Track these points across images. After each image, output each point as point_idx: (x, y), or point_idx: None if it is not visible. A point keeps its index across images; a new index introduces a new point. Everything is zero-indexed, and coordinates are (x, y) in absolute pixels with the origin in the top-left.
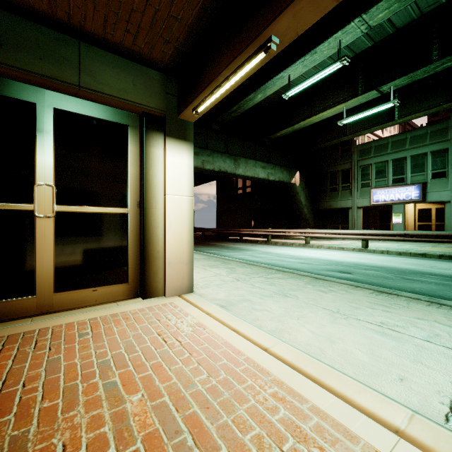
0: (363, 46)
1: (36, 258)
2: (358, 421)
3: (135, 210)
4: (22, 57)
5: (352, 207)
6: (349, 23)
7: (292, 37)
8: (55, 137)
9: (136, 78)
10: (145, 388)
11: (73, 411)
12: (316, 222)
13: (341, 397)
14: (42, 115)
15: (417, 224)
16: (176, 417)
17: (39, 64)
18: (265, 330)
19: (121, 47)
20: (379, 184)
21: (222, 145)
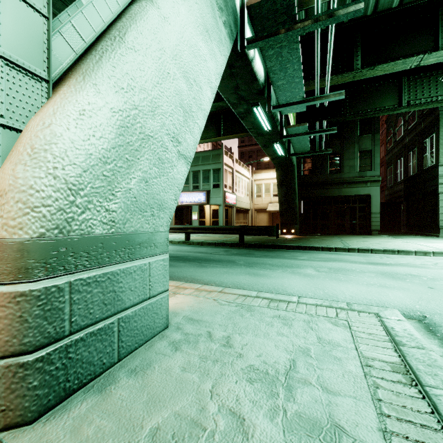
0: None
1: None
2: None
3: None
4: None
5: None
6: None
7: None
8: None
9: None
10: None
11: None
12: None
13: None
14: None
15: (212, 220)
16: None
17: None
18: None
19: None
20: (185, 189)
21: None
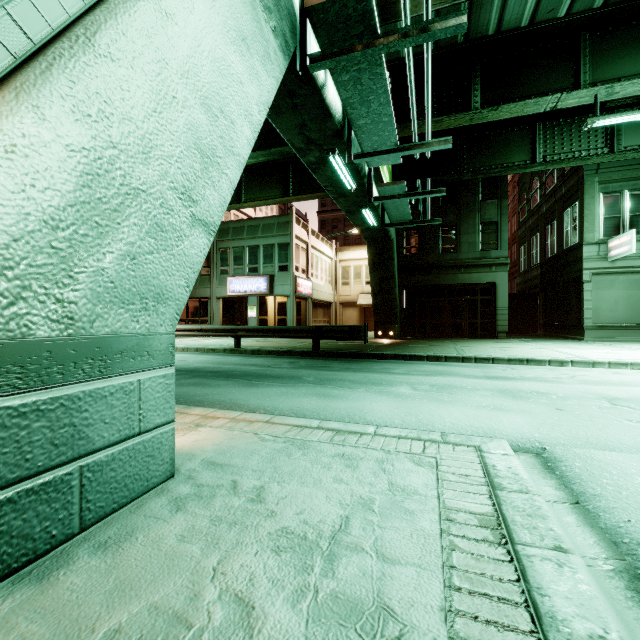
0: None
1: None
2: None
3: None
4: None
5: (211, 298)
6: None
7: None
8: None
9: None
10: None
11: None
12: None
13: None
14: None
15: (277, 319)
16: None
17: None
18: None
19: None
20: (237, 272)
21: None
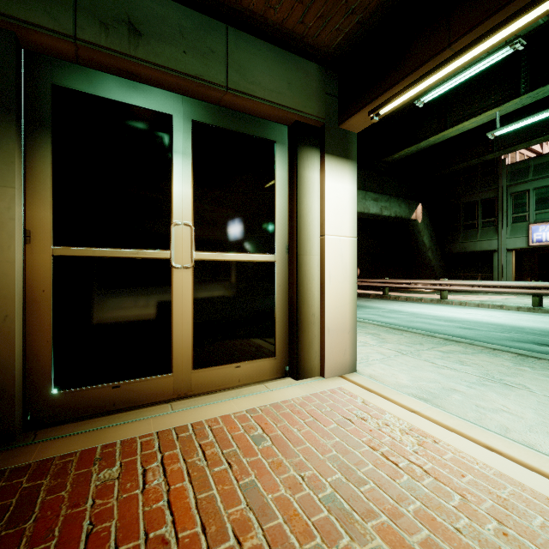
0: (530, 25)
1: (172, 322)
2: None
3: (283, 257)
4: (164, 51)
5: (498, 250)
6: None
7: None
8: (193, 159)
9: (291, 74)
10: None
11: None
12: (444, 269)
13: None
14: (179, 130)
15: None
16: None
17: (183, 59)
18: (543, 451)
19: (279, 29)
20: (542, 218)
21: None
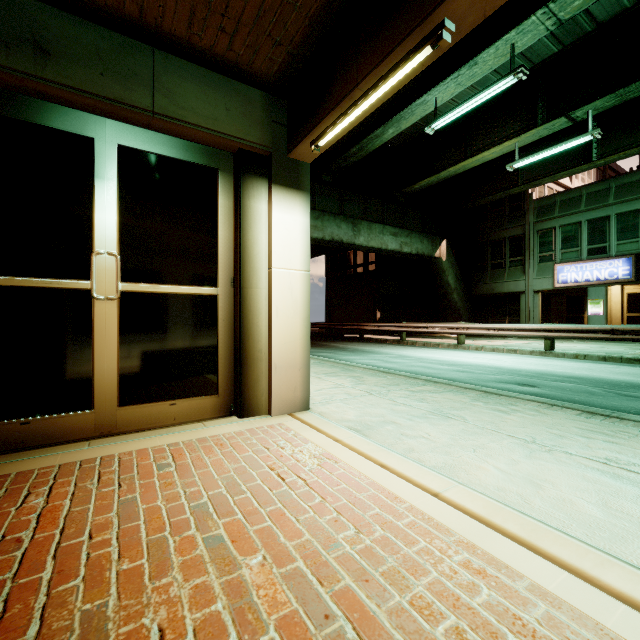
0: (545, 53)
1: (94, 356)
2: (614, 613)
3: (228, 291)
4: (77, 72)
5: (525, 292)
6: (528, 17)
7: (475, 21)
8: (119, 186)
9: (230, 100)
10: (265, 547)
11: (166, 577)
12: (471, 313)
13: (575, 573)
14: (102, 155)
15: (626, 317)
16: (321, 593)
17: (100, 82)
18: (427, 465)
19: (210, 55)
20: (567, 257)
21: (336, 204)
